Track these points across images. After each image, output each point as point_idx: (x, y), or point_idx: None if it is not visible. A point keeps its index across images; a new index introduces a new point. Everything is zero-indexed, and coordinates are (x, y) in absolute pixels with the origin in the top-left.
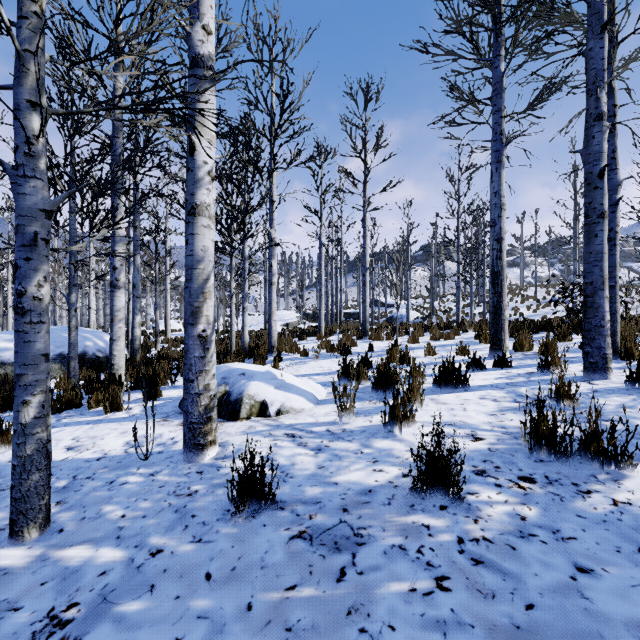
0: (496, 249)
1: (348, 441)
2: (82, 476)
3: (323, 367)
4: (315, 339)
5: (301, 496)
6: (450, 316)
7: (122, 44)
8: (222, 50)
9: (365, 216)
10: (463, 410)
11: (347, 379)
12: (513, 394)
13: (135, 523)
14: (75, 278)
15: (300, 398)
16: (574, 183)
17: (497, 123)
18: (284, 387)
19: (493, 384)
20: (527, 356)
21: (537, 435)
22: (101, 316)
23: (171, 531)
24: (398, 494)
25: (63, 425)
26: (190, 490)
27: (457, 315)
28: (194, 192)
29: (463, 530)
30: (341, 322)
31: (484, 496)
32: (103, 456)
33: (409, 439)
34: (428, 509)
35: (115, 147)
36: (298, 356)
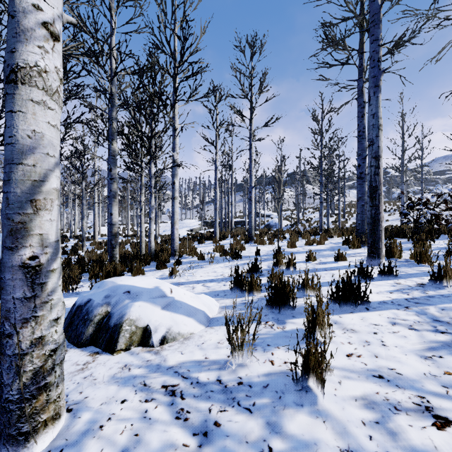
0: (374, 166)
1: (246, 411)
2: None
3: (217, 272)
4: (211, 243)
5: None
6: (311, 224)
7: None
8: None
9: (251, 145)
10: (382, 345)
11: (239, 289)
12: (426, 317)
13: None
14: None
15: (189, 320)
16: (402, 127)
17: (375, 51)
18: (172, 306)
19: (392, 300)
20: (402, 263)
21: None
22: None
23: None
24: None
25: None
26: None
27: (320, 223)
28: (16, 49)
29: None
30: (232, 229)
31: None
32: None
33: (335, 413)
34: None
35: None
36: (196, 259)
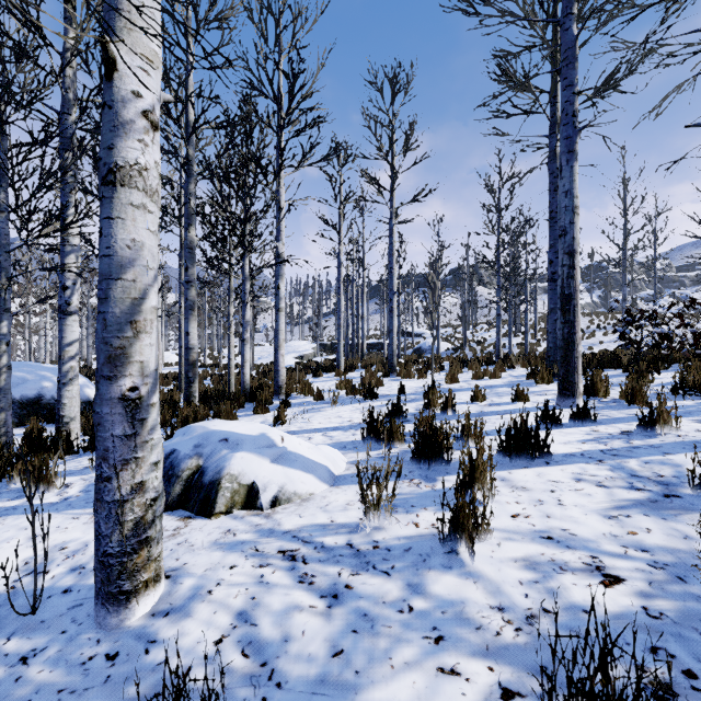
0: (567, 265)
1: (384, 574)
2: None
3: (342, 417)
4: (333, 376)
5: None
6: (485, 347)
7: None
8: (216, 17)
9: (392, 230)
10: (558, 504)
11: (375, 439)
12: (623, 472)
13: None
14: (7, 301)
15: (308, 477)
16: (624, 199)
17: (568, 101)
18: (285, 459)
19: (583, 452)
20: (607, 404)
21: None
22: (85, 347)
23: None
24: None
25: None
26: None
27: (497, 347)
28: (114, 145)
29: None
30: (363, 355)
31: None
32: None
33: (489, 574)
34: None
35: (65, 126)
36: (311, 400)
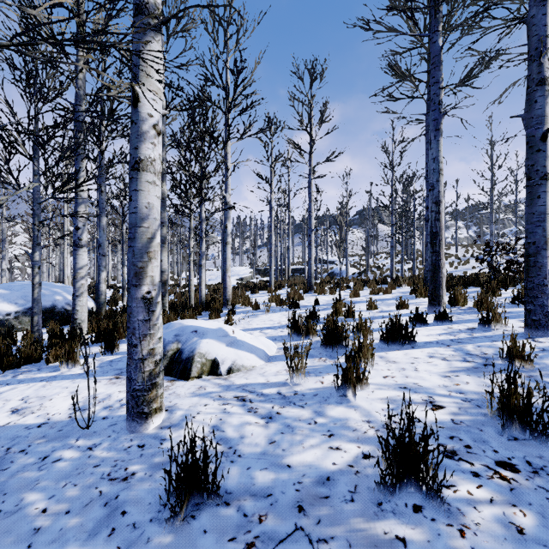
0: (434, 211)
1: (300, 407)
2: (16, 448)
3: (273, 320)
4: (266, 292)
5: (250, 485)
6: (383, 271)
7: (85, 18)
8: (181, 29)
9: (311, 183)
10: (414, 370)
11: (296, 334)
12: (461, 352)
13: (55, 522)
14: (38, 237)
15: (251, 355)
16: (491, 156)
17: (435, 94)
18: (235, 344)
19: (438, 340)
20: (463, 311)
21: (509, 409)
22: None
23: (93, 538)
24: (361, 485)
25: (17, 382)
26: (127, 472)
27: (391, 271)
28: (138, 146)
29: (449, 548)
30: (289, 277)
31: (463, 491)
32: (45, 422)
33: (364, 406)
34: (400, 510)
35: (78, 114)
36: (250, 309)
